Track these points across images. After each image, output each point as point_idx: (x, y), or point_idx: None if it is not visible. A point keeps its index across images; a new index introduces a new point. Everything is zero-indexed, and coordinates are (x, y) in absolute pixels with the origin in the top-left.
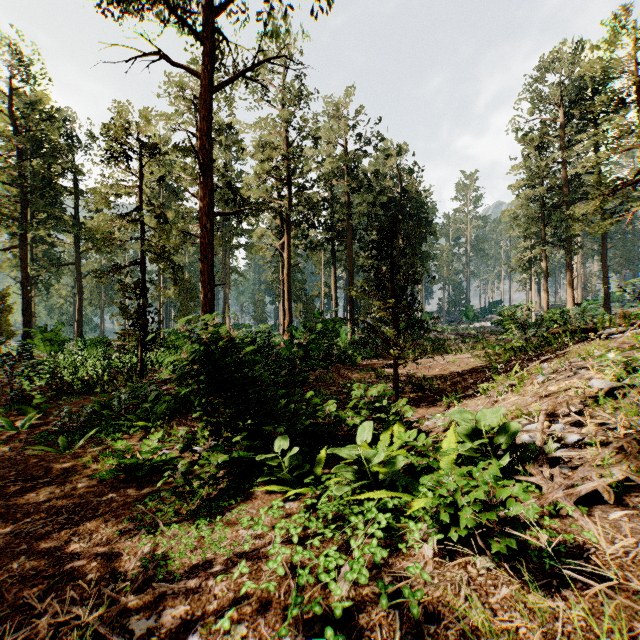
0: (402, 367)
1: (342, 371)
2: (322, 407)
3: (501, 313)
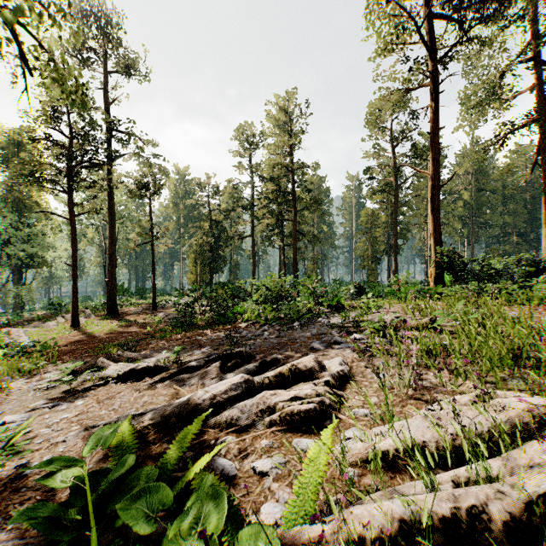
0: None
1: None
2: None
3: None
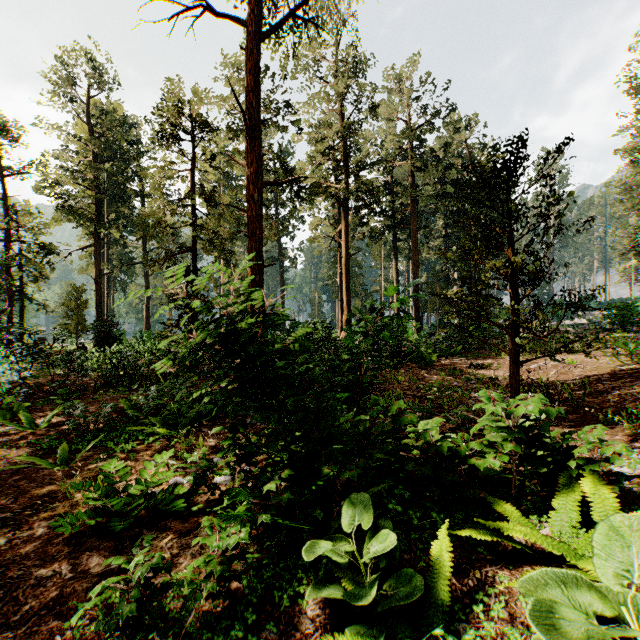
0: (496, 368)
1: (416, 371)
2: (424, 431)
3: (612, 305)
